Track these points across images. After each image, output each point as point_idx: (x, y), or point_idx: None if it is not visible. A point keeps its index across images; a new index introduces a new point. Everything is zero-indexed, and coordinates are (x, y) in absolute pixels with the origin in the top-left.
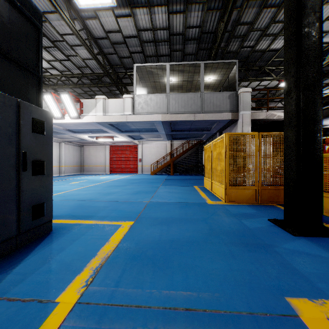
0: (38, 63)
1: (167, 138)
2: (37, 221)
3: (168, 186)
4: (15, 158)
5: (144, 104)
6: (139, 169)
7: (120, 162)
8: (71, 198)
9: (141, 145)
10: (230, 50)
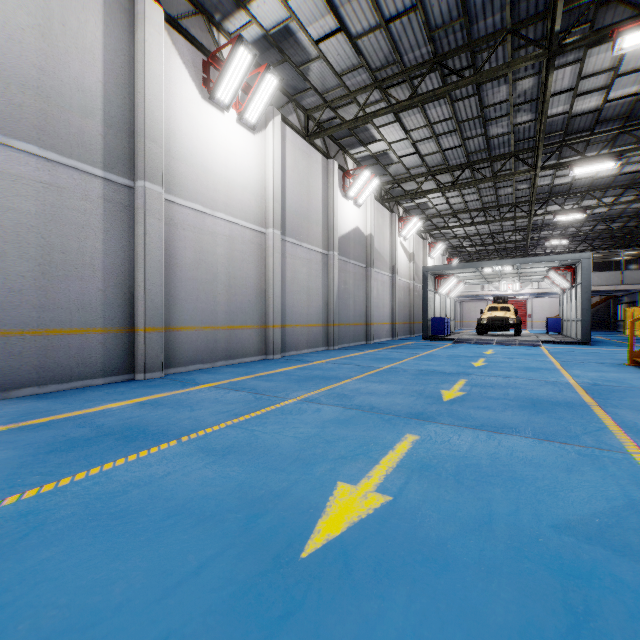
0: None
1: None
2: None
3: (593, 334)
4: None
5: None
6: (528, 325)
7: None
8: None
9: (530, 300)
10: None
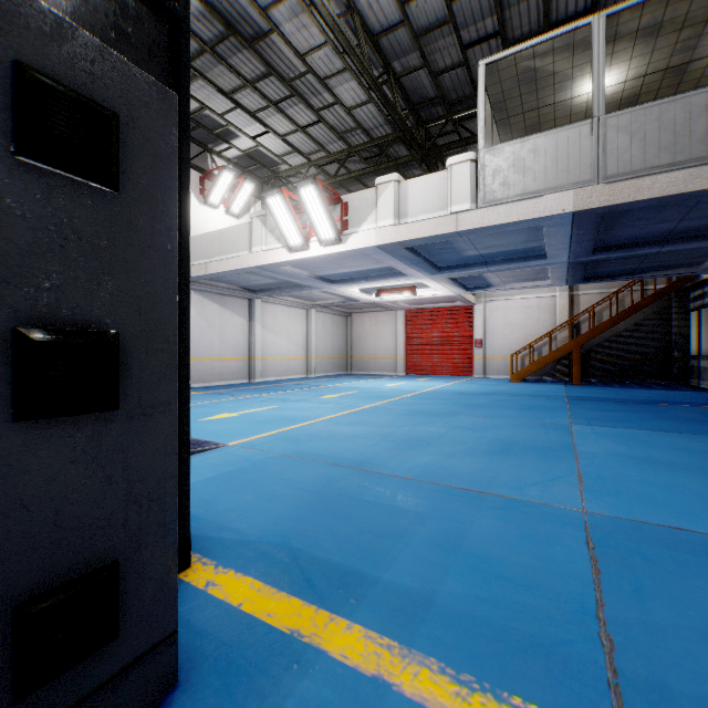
0: None
1: (566, 278)
2: (63, 682)
3: (605, 429)
4: None
5: (512, 170)
6: (477, 367)
7: (429, 348)
8: (311, 448)
9: (481, 305)
10: None
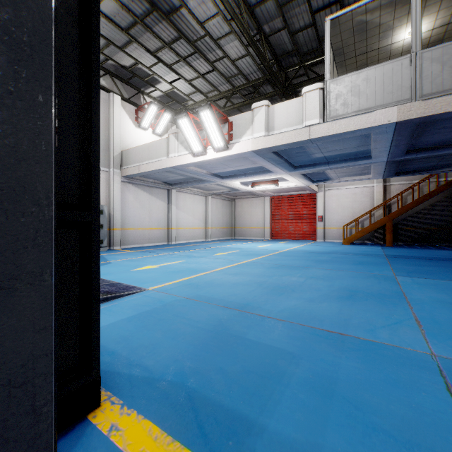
0: None
1: (383, 173)
2: None
3: (422, 280)
4: None
5: (350, 94)
6: (319, 234)
7: (286, 221)
8: (206, 293)
9: (322, 192)
10: None
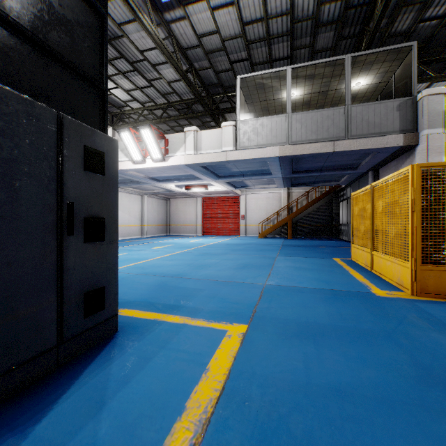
0: (102, 70)
1: (283, 184)
2: (93, 318)
3: (290, 258)
4: (53, 213)
5: (252, 133)
6: (242, 230)
7: (216, 219)
8: (151, 271)
9: (244, 195)
10: (395, 30)
